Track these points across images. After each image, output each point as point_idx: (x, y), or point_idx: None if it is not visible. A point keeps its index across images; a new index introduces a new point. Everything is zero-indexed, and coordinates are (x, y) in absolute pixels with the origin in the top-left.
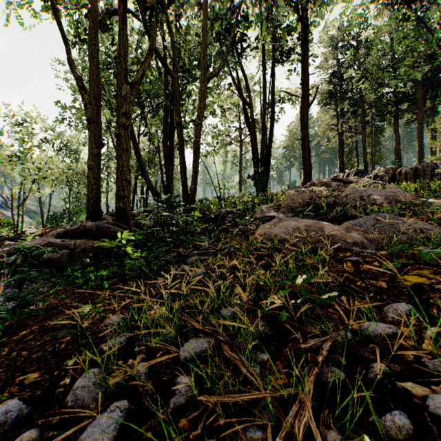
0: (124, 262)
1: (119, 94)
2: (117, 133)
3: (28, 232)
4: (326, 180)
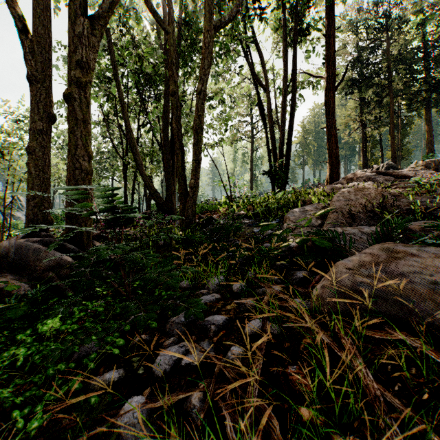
0: (4, 354)
1: (71, 31)
2: (66, 93)
3: None
4: (370, 174)
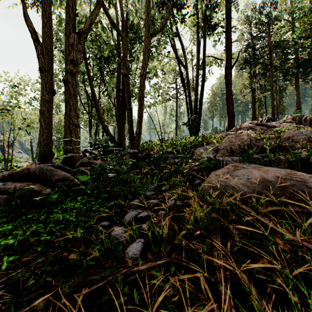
0: (51, 216)
1: (67, 42)
2: (64, 79)
3: (23, 165)
4: (251, 125)
